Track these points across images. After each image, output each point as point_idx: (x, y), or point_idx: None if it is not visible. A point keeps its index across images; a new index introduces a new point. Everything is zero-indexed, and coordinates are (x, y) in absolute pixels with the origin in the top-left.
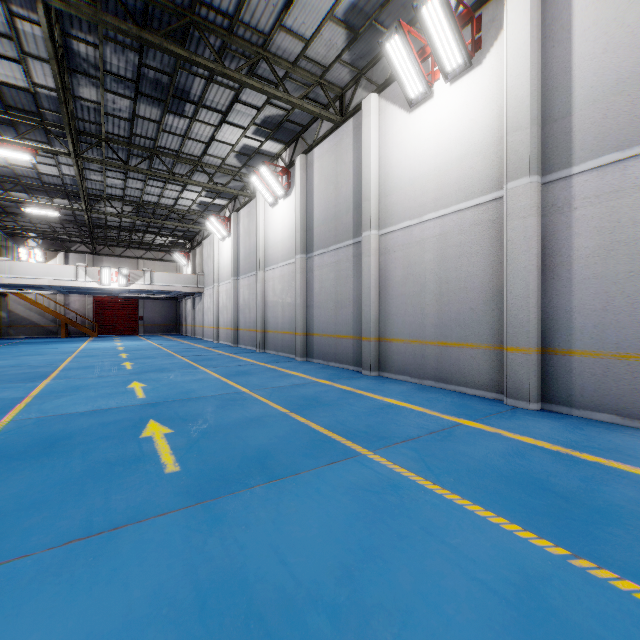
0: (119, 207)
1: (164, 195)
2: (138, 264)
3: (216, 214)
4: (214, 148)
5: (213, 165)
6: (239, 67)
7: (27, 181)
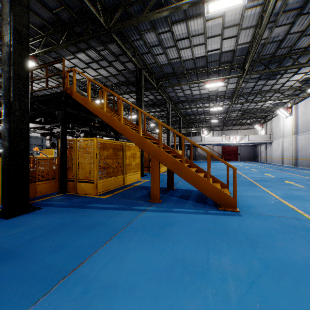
0: (236, 113)
1: (257, 105)
2: (237, 132)
3: (281, 106)
4: (287, 83)
5: (284, 89)
6: (308, 61)
7: (211, 112)
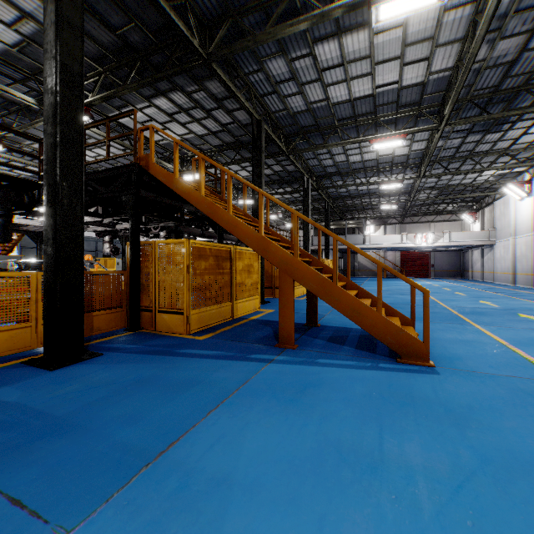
0: (428, 192)
1: (465, 178)
2: (430, 226)
3: (511, 179)
4: (521, 139)
5: (517, 149)
6: None
7: (382, 192)
